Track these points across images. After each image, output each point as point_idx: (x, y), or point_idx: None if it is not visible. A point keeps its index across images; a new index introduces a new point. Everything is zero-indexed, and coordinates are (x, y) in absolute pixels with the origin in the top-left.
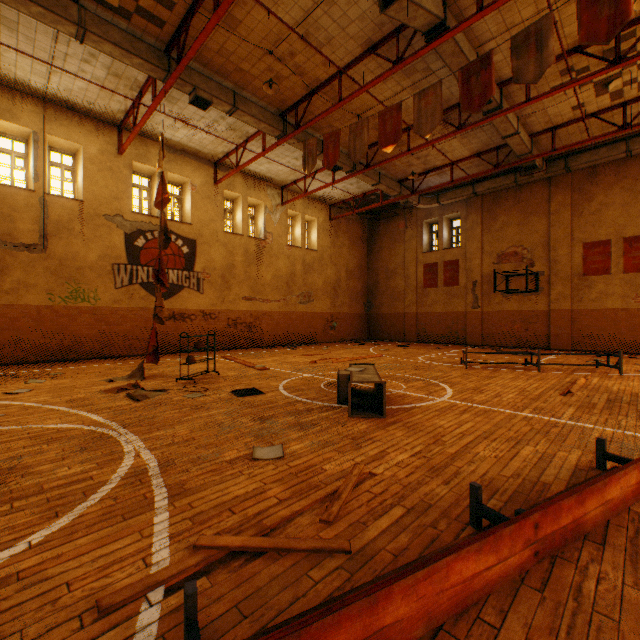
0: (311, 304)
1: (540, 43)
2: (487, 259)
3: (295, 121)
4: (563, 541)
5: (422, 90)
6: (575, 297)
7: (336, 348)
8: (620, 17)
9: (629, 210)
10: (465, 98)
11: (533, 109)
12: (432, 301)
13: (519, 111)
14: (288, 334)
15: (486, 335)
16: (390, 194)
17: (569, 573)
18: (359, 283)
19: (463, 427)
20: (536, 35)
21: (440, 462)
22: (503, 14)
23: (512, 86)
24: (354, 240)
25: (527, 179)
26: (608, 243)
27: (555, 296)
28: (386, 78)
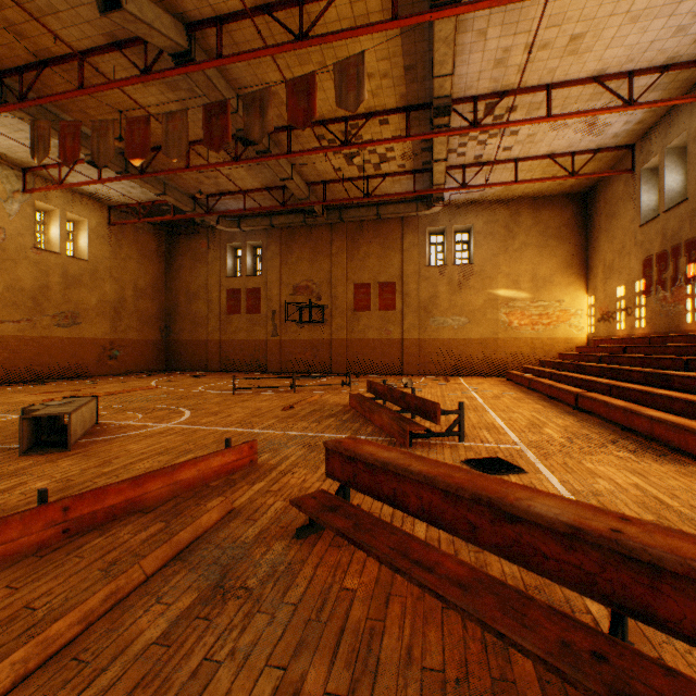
0: (78, 327)
1: (263, 110)
2: (285, 290)
3: (19, 90)
4: (112, 517)
5: (171, 112)
6: (349, 328)
7: (109, 382)
8: (311, 113)
9: (382, 261)
10: (208, 135)
11: (304, 161)
12: (236, 328)
13: (293, 159)
14: (37, 366)
15: (285, 362)
16: (183, 209)
17: (91, 538)
18: (154, 305)
19: (152, 447)
20: (261, 102)
21: (81, 481)
22: (254, 69)
23: (281, 135)
24: (147, 253)
25: (314, 221)
26: (370, 286)
27: (336, 327)
28: (136, 84)
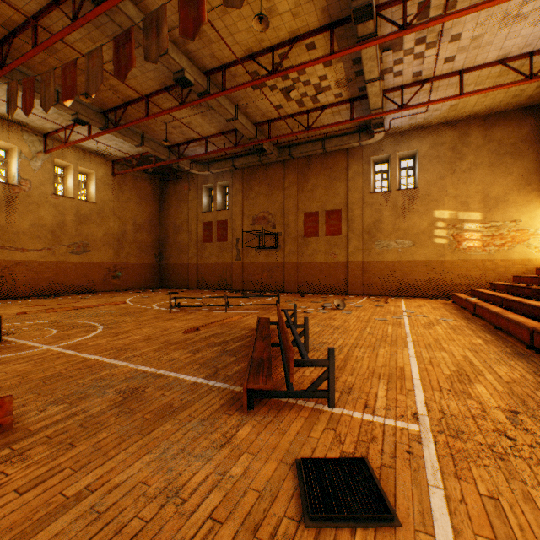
0: (88, 254)
1: (159, 29)
2: (247, 221)
3: None
4: None
5: (91, 51)
6: (300, 253)
7: (100, 297)
8: (199, 20)
9: (329, 191)
10: (117, 66)
11: (247, 102)
12: (209, 254)
13: (237, 101)
14: (55, 284)
15: (246, 282)
16: (160, 157)
17: None
18: (150, 236)
19: None
20: (157, 21)
21: None
22: (174, 5)
23: (219, 77)
24: (144, 197)
25: (267, 160)
26: (318, 214)
27: (288, 252)
28: (70, 34)
